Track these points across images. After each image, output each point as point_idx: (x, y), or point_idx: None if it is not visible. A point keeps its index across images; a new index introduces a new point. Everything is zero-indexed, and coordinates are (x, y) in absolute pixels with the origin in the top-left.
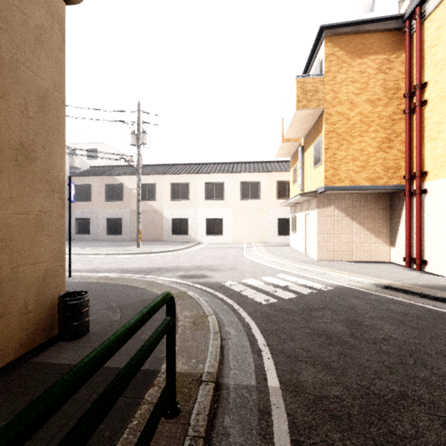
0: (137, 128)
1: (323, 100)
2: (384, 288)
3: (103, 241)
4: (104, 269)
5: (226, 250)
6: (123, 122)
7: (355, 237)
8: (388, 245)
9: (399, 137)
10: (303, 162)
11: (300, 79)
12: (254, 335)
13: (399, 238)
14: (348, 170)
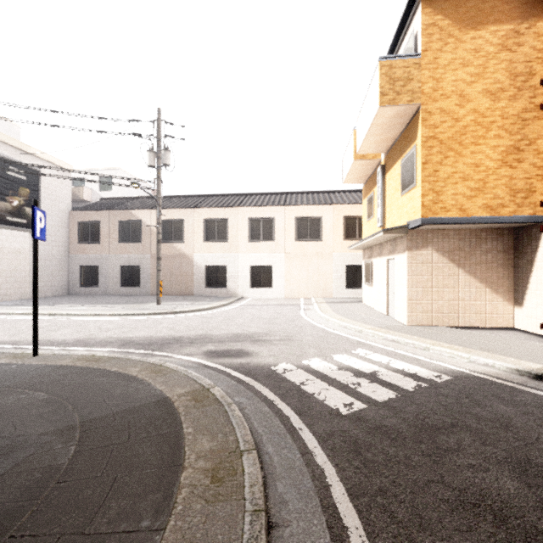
0: (157, 144)
1: (419, 92)
2: (534, 377)
3: (115, 295)
4: (97, 339)
5: (277, 308)
6: (138, 136)
7: (462, 293)
8: (511, 304)
9: (533, 145)
10: (384, 187)
11: (384, 62)
12: (337, 509)
13: (530, 294)
14: (457, 194)
